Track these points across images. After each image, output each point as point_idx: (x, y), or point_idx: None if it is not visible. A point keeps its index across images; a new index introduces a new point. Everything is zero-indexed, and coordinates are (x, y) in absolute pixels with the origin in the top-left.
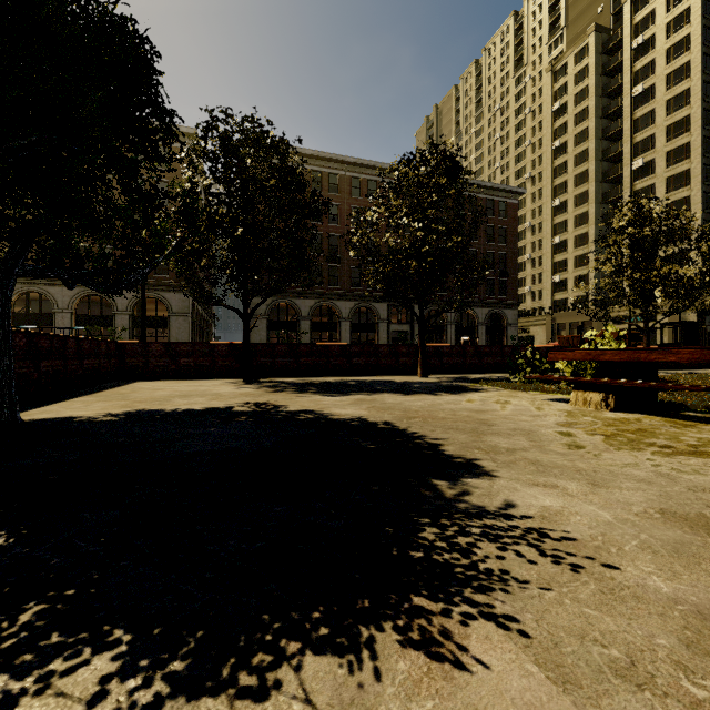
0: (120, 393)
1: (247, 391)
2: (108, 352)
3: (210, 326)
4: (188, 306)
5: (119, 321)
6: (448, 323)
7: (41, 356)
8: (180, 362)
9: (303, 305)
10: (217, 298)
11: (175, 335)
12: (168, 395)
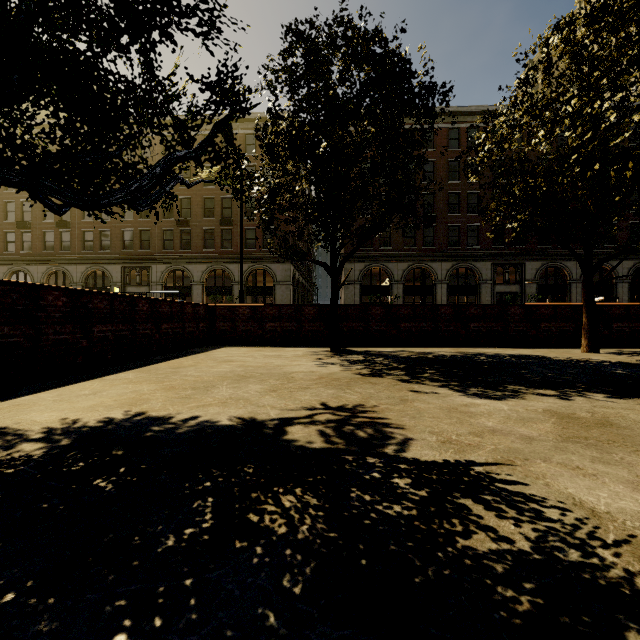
0: (178, 365)
1: (331, 370)
2: (195, 315)
3: (310, 294)
4: (289, 275)
5: (236, 290)
6: (572, 281)
7: (94, 319)
8: (266, 326)
9: (395, 269)
10: (303, 252)
11: (279, 302)
12: (222, 374)
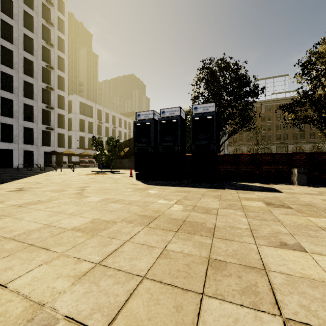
0: None
1: None
2: None
3: None
4: None
5: None
6: (305, 151)
7: None
8: None
9: (244, 148)
10: None
11: None
12: None
